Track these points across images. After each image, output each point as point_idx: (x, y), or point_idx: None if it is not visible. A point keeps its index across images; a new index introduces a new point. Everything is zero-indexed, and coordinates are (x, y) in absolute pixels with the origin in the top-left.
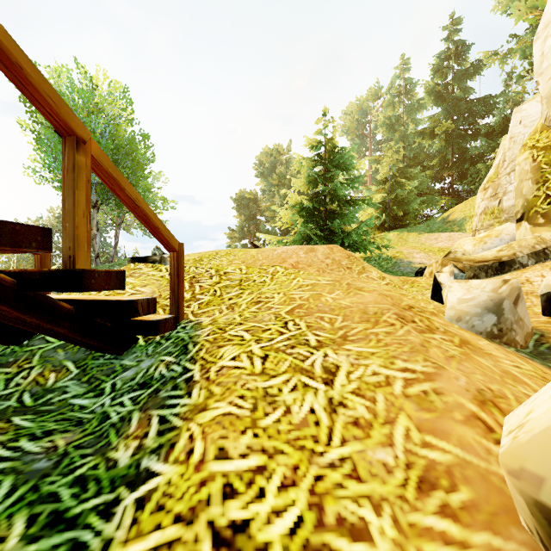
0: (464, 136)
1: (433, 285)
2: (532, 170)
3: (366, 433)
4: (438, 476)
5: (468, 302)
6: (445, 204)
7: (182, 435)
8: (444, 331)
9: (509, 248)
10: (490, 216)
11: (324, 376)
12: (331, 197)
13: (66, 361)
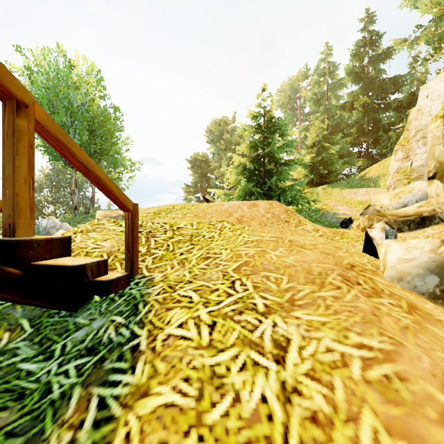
0: (377, 109)
1: (365, 239)
2: (443, 136)
3: (327, 435)
4: None
5: (409, 262)
6: (362, 164)
7: (118, 431)
8: (389, 293)
9: (428, 204)
10: (401, 175)
11: (274, 352)
12: (269, 159)
13: (22, 318)
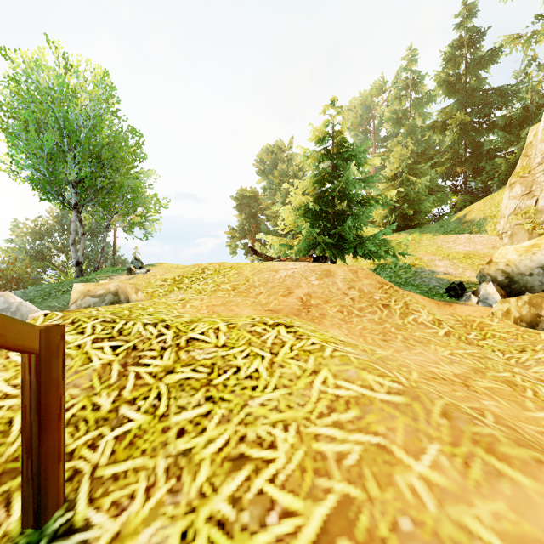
0: (479, 129)
1: None
2: None
3: None
4: None
5: None
6: (458, 202)
7: None
8: None
9: None
10: (521, 217)
11: None
12: (340, 196)
13: None
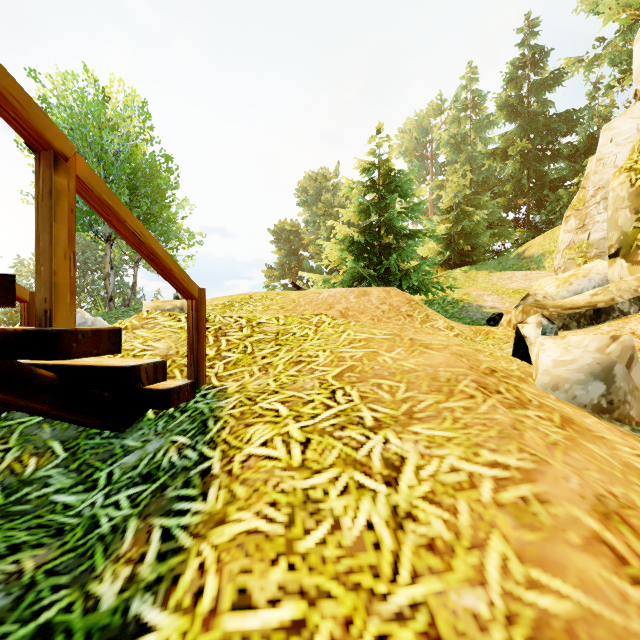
0: (542, 157)
1: (515, 339)
2: (630, 197)
3: (446, 563)
4: (555, 638)
5: (567, 365)
6: (520, 237)
7: (189, 562)
8: (539, 404)
9: (605, 292)
10: (574, 251)
11: (384, 473)
12: (387, 229)
13: (52, 440)
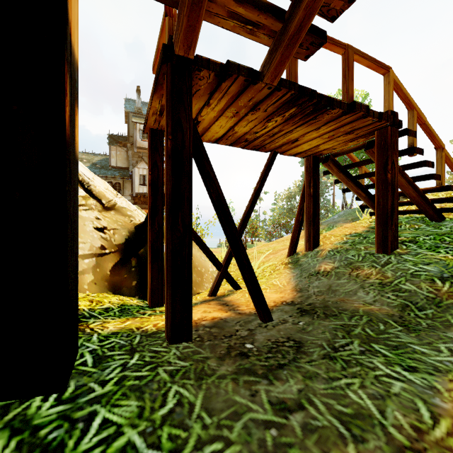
0: None
1: None
2: None
3: None
4: None
5: None
6: None
7: None
8: None
9: None
10: None
11: None
12: None
13: (417, 223)
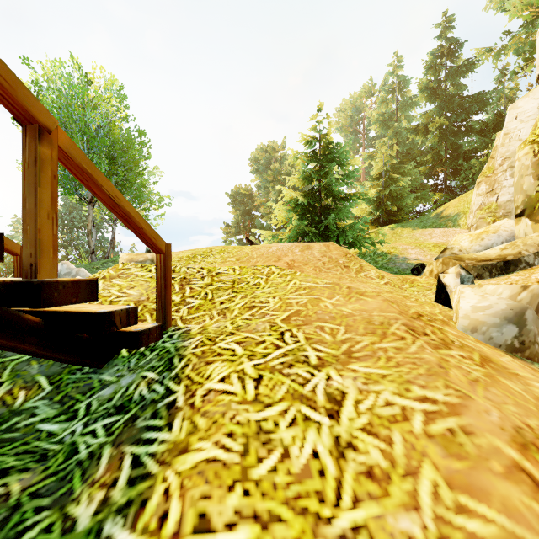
0: (457, 132)
1: (437, 287)
2: (533, 166)
3: (383, 489)
4: None
5: (484, 311)
6: (438, 200)
7: (156, 487)
8: (461, 345)
9: (513, 246)
10: (485, 212)
11: (327, 406)
12: (326, 193)
13: (39, 375)
